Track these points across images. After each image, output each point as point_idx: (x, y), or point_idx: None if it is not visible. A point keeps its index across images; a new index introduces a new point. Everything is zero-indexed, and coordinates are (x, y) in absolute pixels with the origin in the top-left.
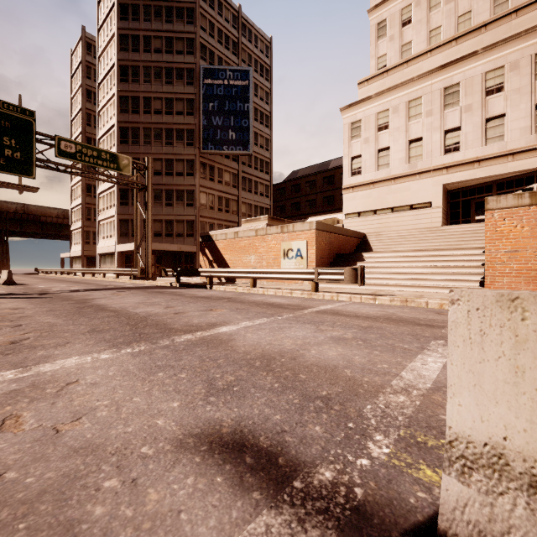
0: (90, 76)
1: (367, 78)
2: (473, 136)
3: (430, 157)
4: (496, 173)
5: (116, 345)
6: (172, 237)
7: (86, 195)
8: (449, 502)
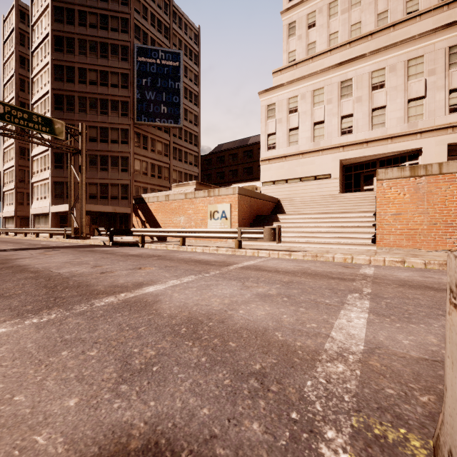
0: (23, 44)
1: (281, 68)
2: (363, 122)
3: (330, 137)
4: (379, 152)
5: (21, 314)
6: (107, 200)
7: (19, 157)
8: None
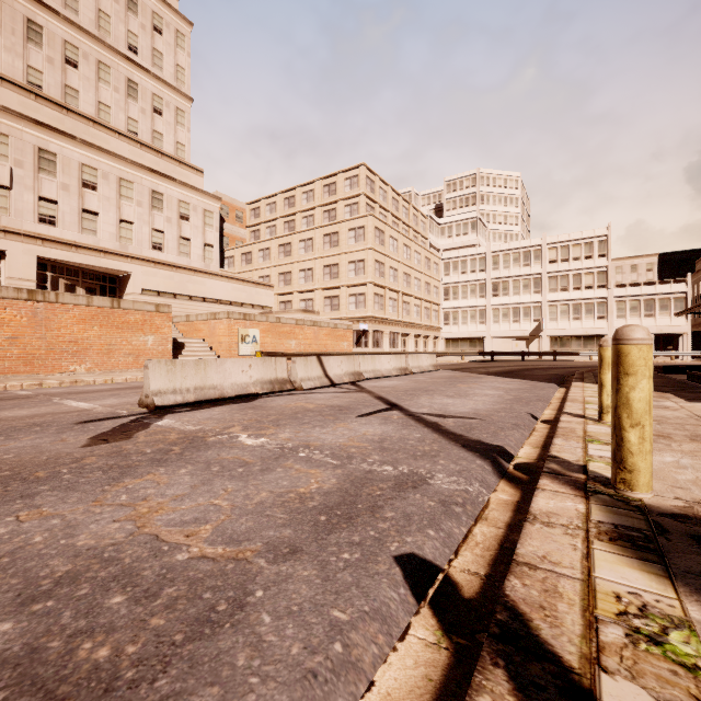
0: None
1: None
2: None
3: None
4: None
5: None
6: None
7: None
8: (156, 401)
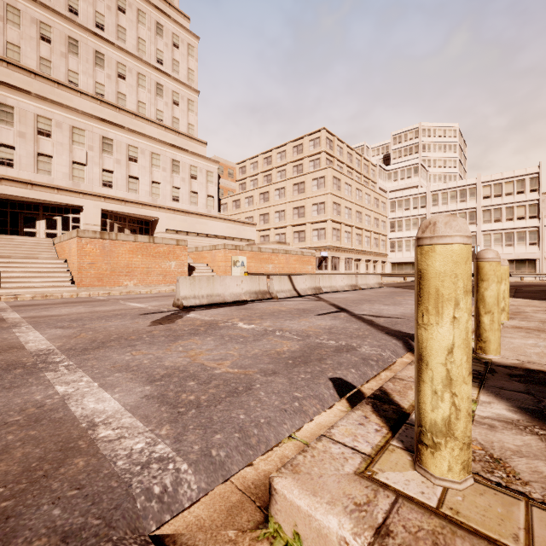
0: None
1: None
2: (27, 161)
3: None
4: (46, 199)
5: None
6: None
7: None
8: (184, 303)
